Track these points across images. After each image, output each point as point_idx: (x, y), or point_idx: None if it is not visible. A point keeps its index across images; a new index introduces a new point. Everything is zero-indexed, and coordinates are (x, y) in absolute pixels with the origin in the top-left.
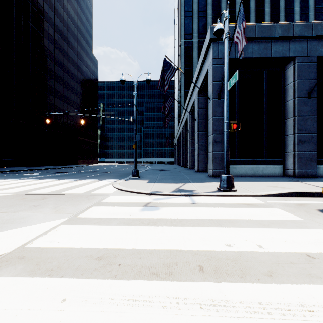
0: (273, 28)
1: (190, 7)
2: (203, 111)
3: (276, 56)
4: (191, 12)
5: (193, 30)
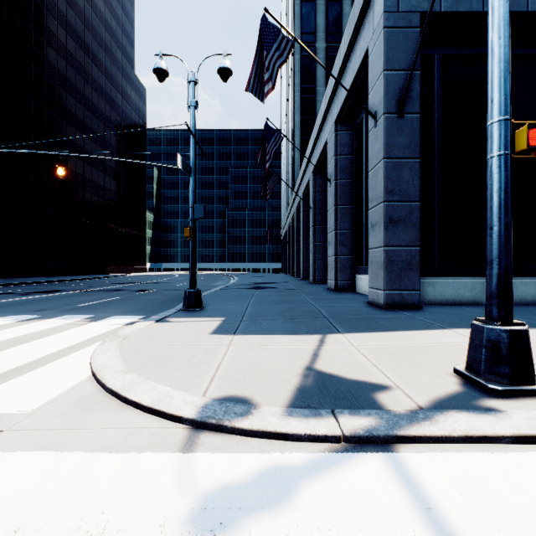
0: None
1: None
2: (346, 161)
3: None
4: None
5: (316, 26)
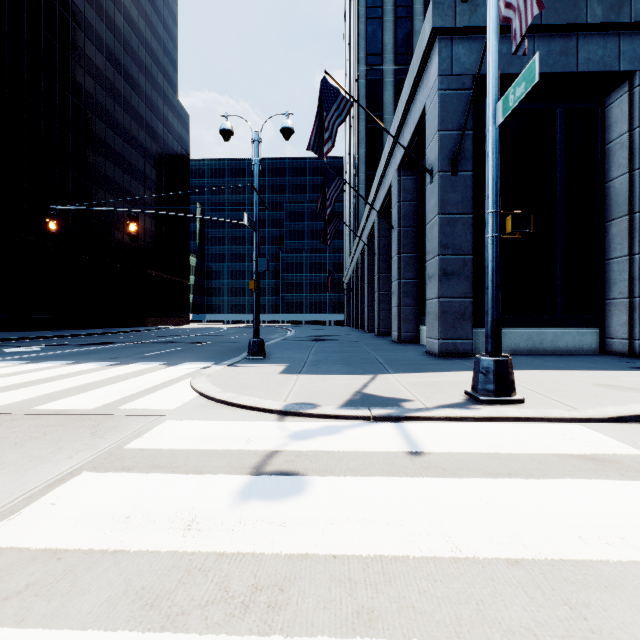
0: (582, 3)
1: None
2: (410, 208)
3: (589, 71)
4: (380, 9)
5: (383, 46)
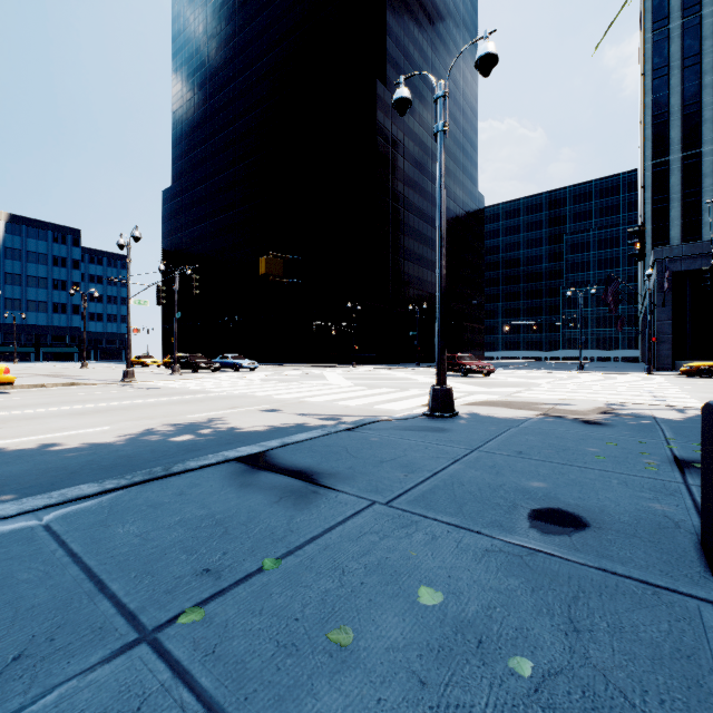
0: None
1: (664, 106)
2: None
3: None
4: (666, 114)
5: (669, 141)
